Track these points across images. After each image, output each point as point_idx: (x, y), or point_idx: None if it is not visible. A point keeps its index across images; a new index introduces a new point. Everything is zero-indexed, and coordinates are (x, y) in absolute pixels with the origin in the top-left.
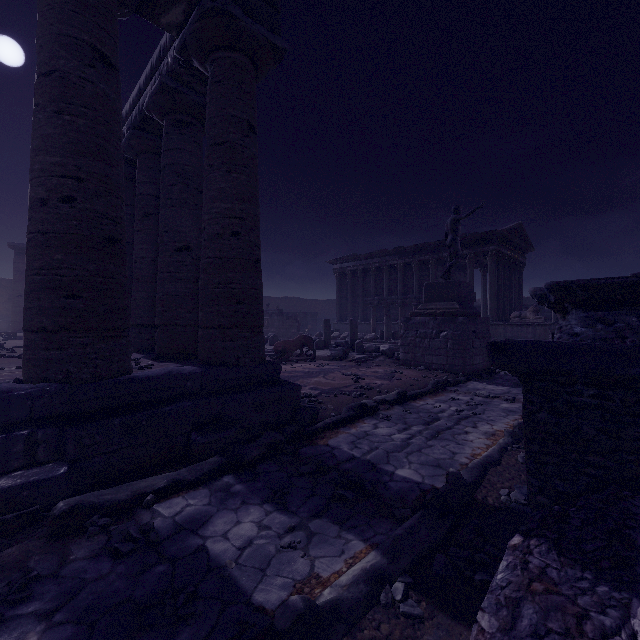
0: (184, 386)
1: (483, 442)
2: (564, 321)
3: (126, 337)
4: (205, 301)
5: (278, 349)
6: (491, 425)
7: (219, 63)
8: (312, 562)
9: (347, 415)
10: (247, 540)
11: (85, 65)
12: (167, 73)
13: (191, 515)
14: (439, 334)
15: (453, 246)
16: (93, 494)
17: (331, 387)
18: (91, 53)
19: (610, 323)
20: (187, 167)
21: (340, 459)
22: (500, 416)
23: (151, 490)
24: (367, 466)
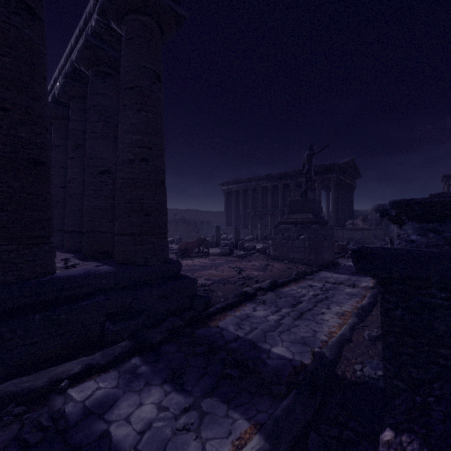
0: (100, 283)
1: (336, 321)
2: (401, 230)
3: (49, 243)
4: (120, 213)
5: (181, 248)
6: (340, 306)
7: (131, 23)
8: (203, 445)
9: (233, 301)
10: (147, 423)
11: (10, 12)
12: (91, 33)
13: (100, 398)
14: (299, 237)
15: (308, 173)
16: (12, 382)
17: (221, 278)
18: (16, 3)
19: (439, 232)
20: (108, 108)
21: (227, 339)
22: (346, 299)
23: (66, 376)
24: (249, 345)
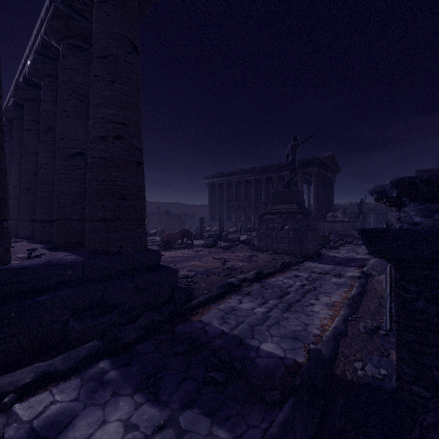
0: (64, 274)
1: (327, 313)
2: (400, 213)
3: (1, 228)
4: (90, 196)
5: (164, 239)
6: (329, 297)
7: None
8: None
9: (217, 293)
10: None
11: None
12: (61, 0)
13: (53, 416)
14: (283, 227)
15: (292, 164)
16: None
17: (204, 269)
18: None
19: None
20: (81, 85)
21: (211, 335)
22: (333, 289)
23: (13, 388)
24: (235, 342)
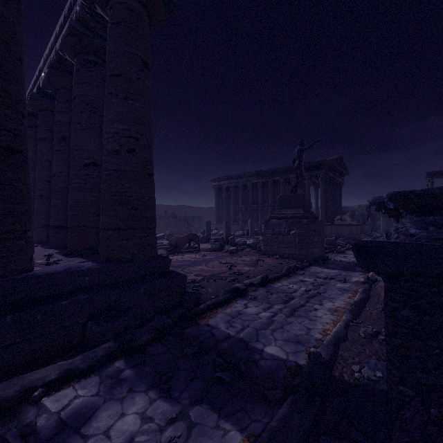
0: (82, 280)
1: (329, 318)
2: (398, 224)
3: (26, 238)
4: (105, 207)
5: (171, 244)
6: (333, 302)
7: (117, 7)
8: None
9: (224, 297)
10: (128, 437)
11: None
12: (76, 19)
13: (77, 409)
14: (289, 232)
15: (299, 169)
16: None
17: (211, 273)
18: None
19: (440, 226)
20: (94, 98)
21: (218, 338)
22: (338, 294)
23: (41, 383)
24: (241, 344)
